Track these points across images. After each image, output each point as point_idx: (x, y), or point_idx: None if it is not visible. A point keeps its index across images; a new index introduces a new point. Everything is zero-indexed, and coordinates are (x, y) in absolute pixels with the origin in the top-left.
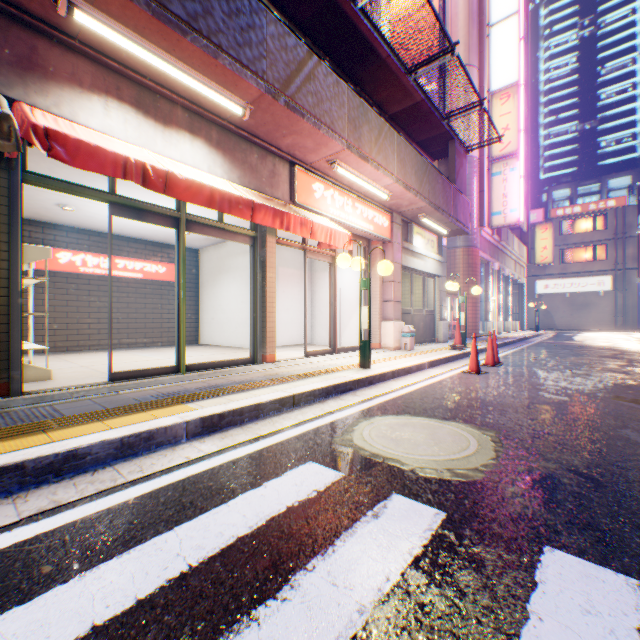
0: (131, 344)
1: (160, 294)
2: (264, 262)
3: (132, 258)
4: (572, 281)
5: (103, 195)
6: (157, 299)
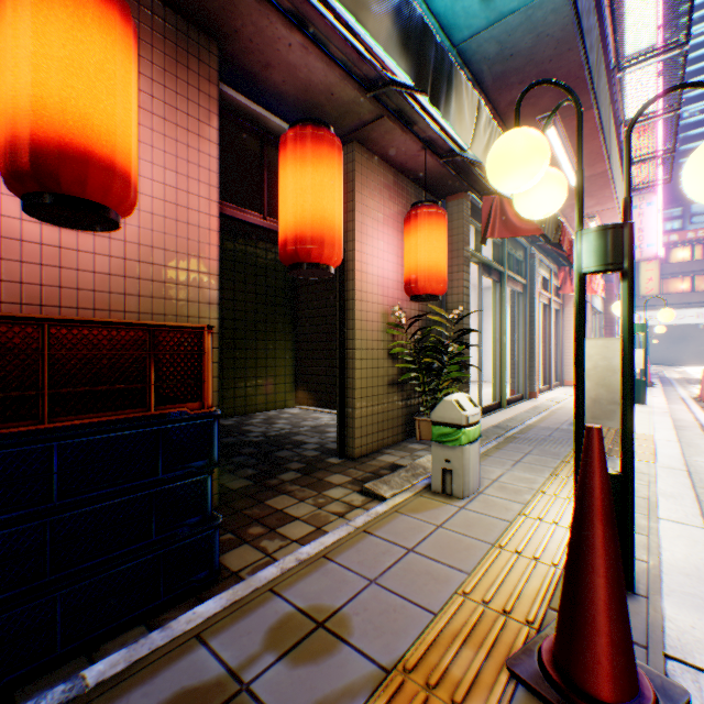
0: None
1: None
2: (531, 308)
3: None
4: None
5: (481, 258)
6: None
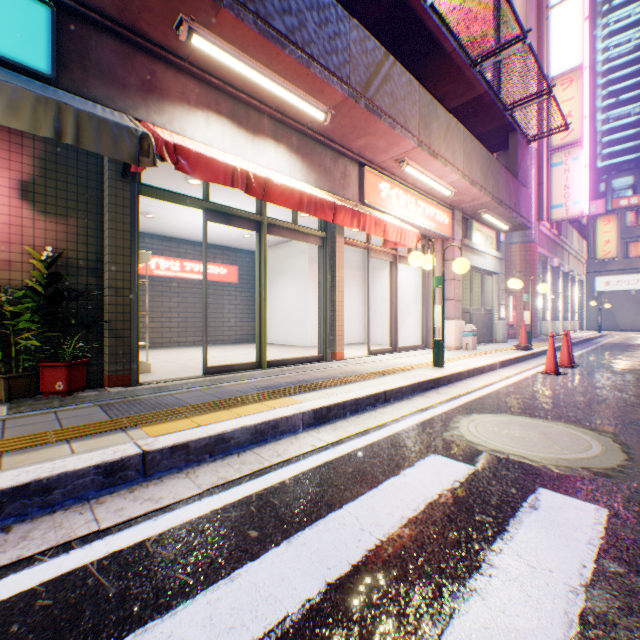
0: (197, 342)
1: (221, 294)
2: (333, 262)
3: (198, 261)
4: (638, 277)
5: (200, 203)
6: (219, 299)
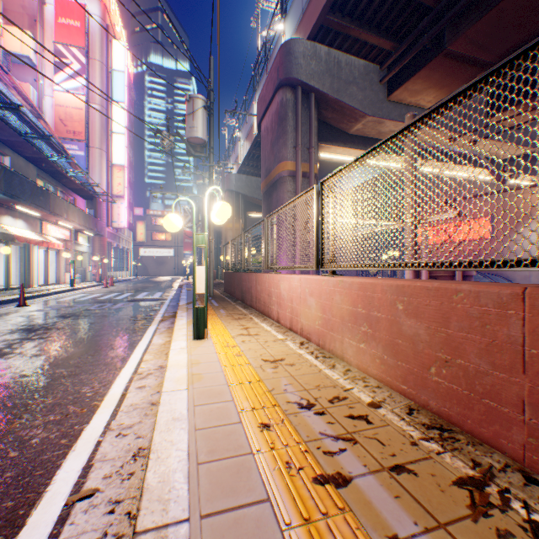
0: None
1: None
2: (31, 253)
3: None
4: (158, 250)
5: None
6: None
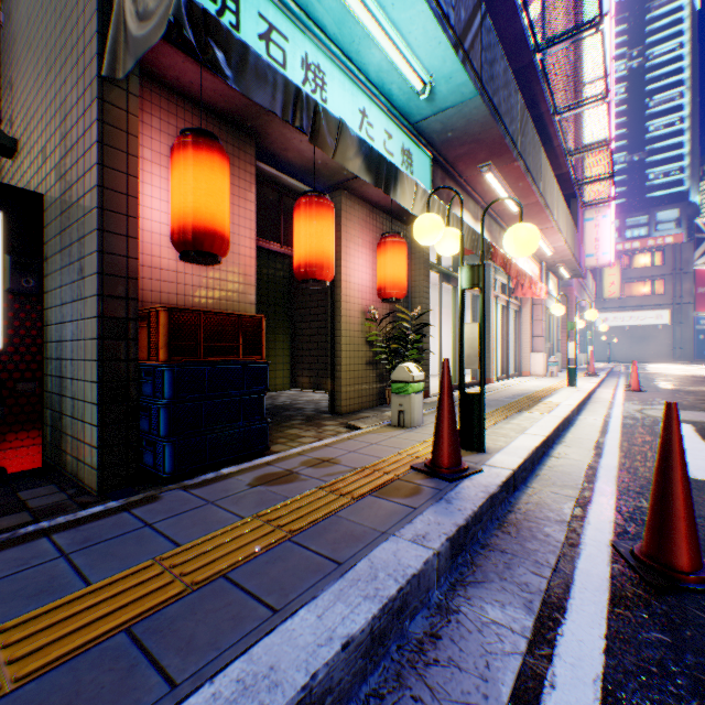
0: None
1: None
2: (487, 308)
3: None
4: (631, 314)
5: (441, 269)
6: None
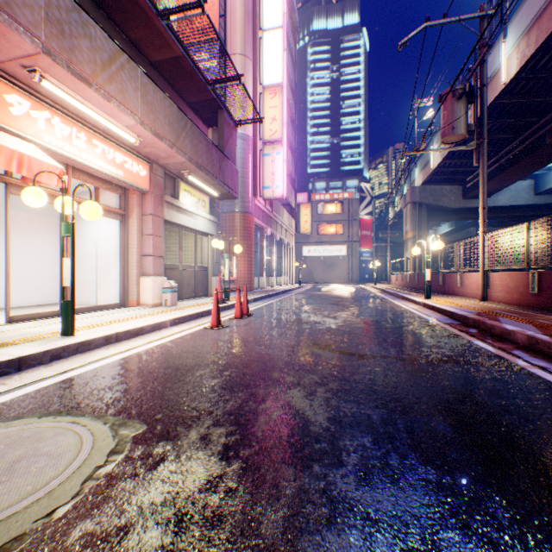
0: None
1: None
2: None
3: None
4: (325, 248)
5: None
6: None
